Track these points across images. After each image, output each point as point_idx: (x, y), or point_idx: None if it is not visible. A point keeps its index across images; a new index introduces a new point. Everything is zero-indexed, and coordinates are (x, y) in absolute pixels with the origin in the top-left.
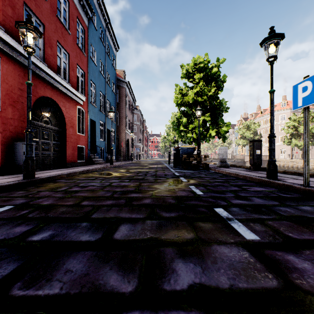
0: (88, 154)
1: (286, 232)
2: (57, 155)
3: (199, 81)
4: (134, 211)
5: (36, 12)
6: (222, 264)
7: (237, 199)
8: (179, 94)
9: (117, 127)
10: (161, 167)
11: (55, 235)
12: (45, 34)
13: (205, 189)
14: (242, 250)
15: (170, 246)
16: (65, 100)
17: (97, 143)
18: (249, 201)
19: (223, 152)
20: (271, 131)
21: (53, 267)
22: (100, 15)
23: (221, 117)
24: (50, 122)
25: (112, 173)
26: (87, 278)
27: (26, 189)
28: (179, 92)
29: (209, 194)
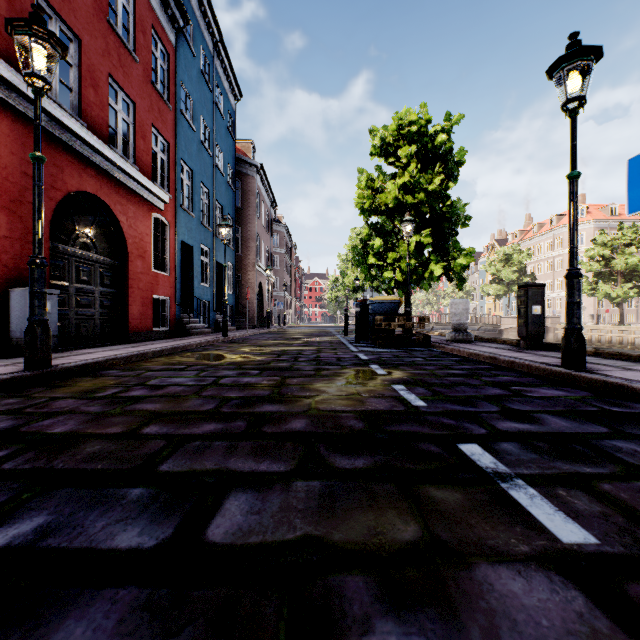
0: (175, 314)
1: None
2: (108, 317)
3: (409, 162)
4: (265, 452)
5: (61, 11)
6: None
7: (507, 420)
8: (367, 190)
9: (239, 259)
10: (329, 341)
11: (50, 530)
12: (82, 59)
13: (430, 392)
14: (562, 586)
15: (359, 569)
16: (127, 200)
17: (195, 290)
18: (537, 425)
19: (460, 311)
20: (572, 263)
21: None
22: (202, 26)
23: (454, 237)
24: (93, 246)
25: (225, 355)
26: None
27: (26, 393)
28: (367, 185)
29: (439, 405)
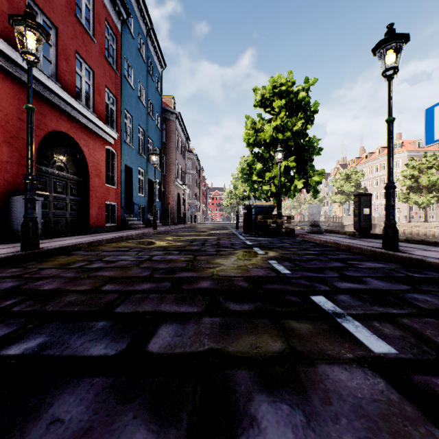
0: (121, 214)
1: (437, 338)
2: (76, 216)
3: (280, 111)
4: (184, 300)
5: (44, 8)
6: (341, 406)
7: (344, 282)
8: (252, 130)
9: (164, 177)
10: (226, 233)
11: (48, 345)
12: (58, 41)
13: (293, 265)
14: (372, 376)
15: (245, 367)
16: (88, 137)
17: (134, 198)
18: (363, 285)
19: (315, 212)
20: (389, 179)
21: (29, 412)
22: (139, 18)
23: (311, 162)
24: (66, 168)
25: (155, 242)
26: (88, 438)
27: (23, 265)
28: (252, 127)
29: (299, 272)
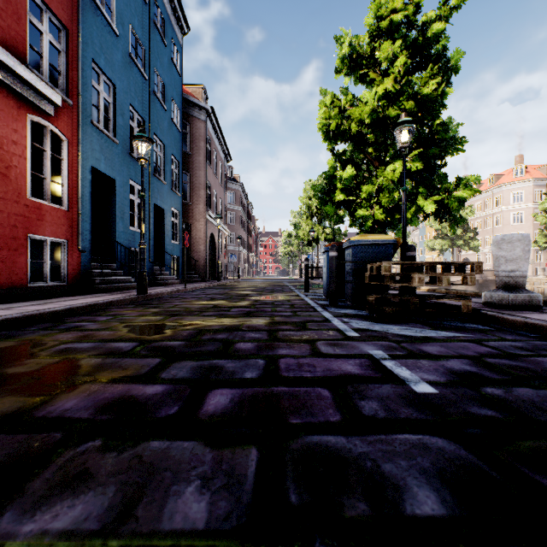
0: (81, 263)
1: None
2: None
3: (389, 70)
4: None
5: None
6: None
7: None
8: (332, 112)
9: (187, 208)
10: (288, 301)
11: None
12: None
13: None
14: None
15: None
16: None
17: (119, 235)
18: None
19: (519, 254)
20: None
21: None
22: None
23: (439, 170)
24: None
25: (22, 359)
26: None
27: None
28: (333, 105)
29: None
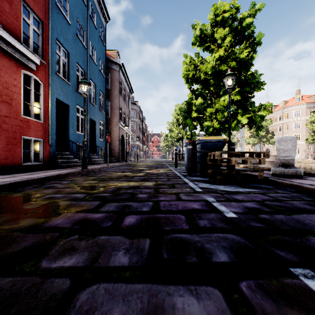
0: (50, 152)
1: None
2: None
3: (222, 44)
4: None
5: None
6: None
7: None
8: (190, 67)
9: (108, 120)
10: (165, 173)
11: None
12: None
13: None
14: None
15: None
16: None
17: (71, 136)
18: None
19: (290, 147)
20: None
21: None
22: None
23: (250, 100)
24: None
25: (29, 202)
26: None
27: None
28: (190, 63)
29: None
